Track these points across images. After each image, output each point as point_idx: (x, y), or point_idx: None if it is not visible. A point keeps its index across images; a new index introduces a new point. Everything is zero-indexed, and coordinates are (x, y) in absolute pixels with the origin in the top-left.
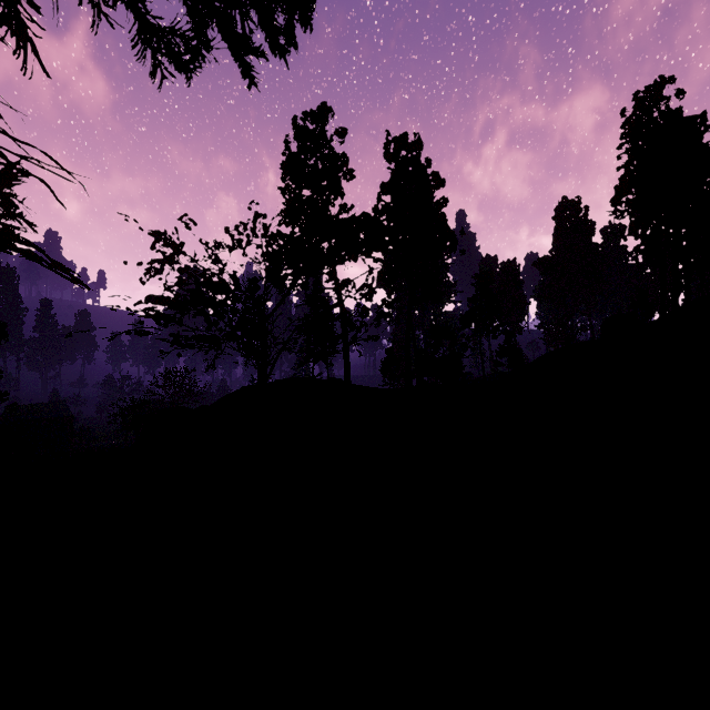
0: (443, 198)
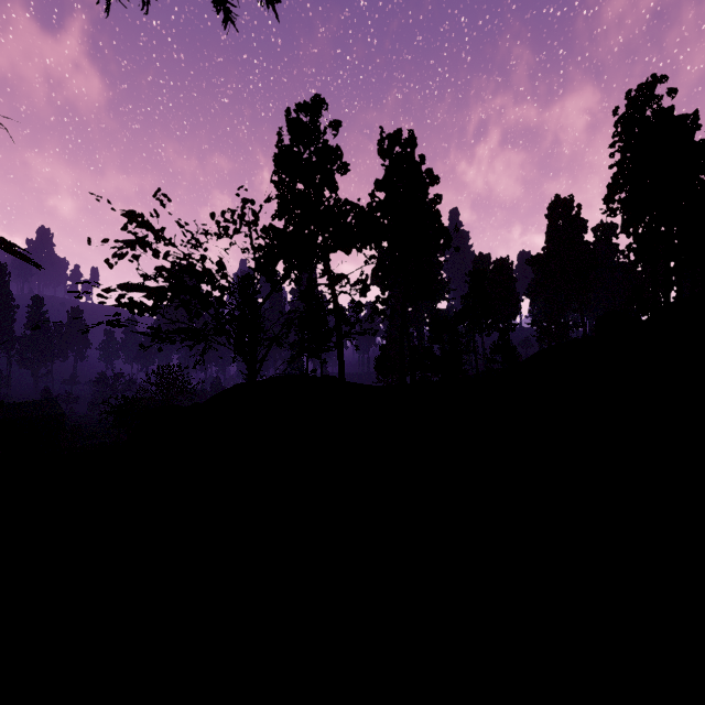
0: (437, 194)
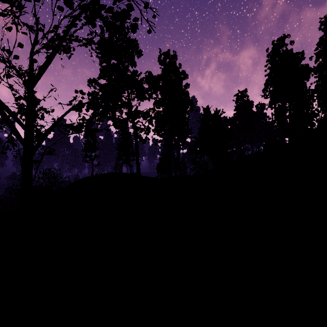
0: (187, 83)
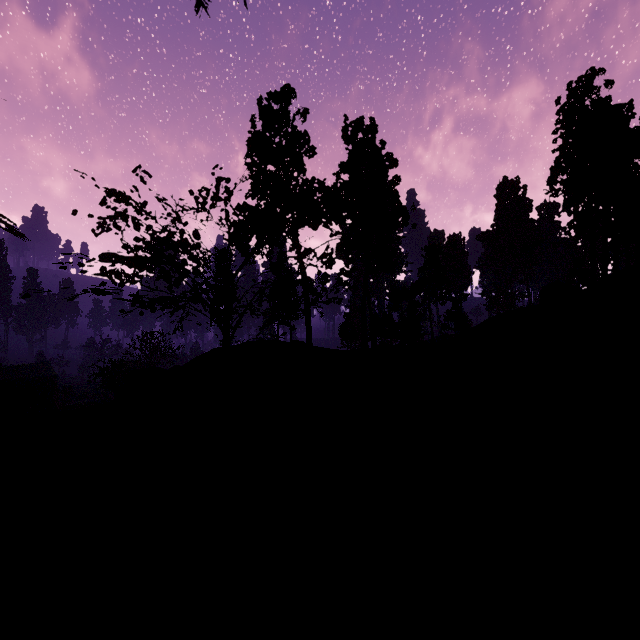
0: (396, 176)
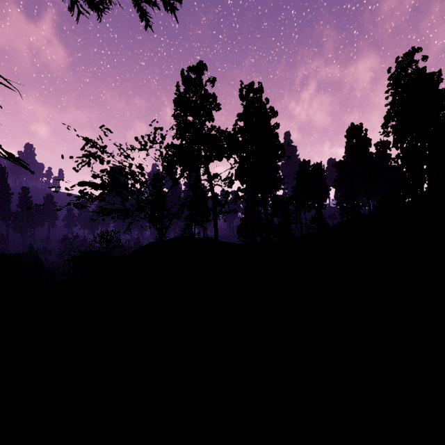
0: (276, 123)
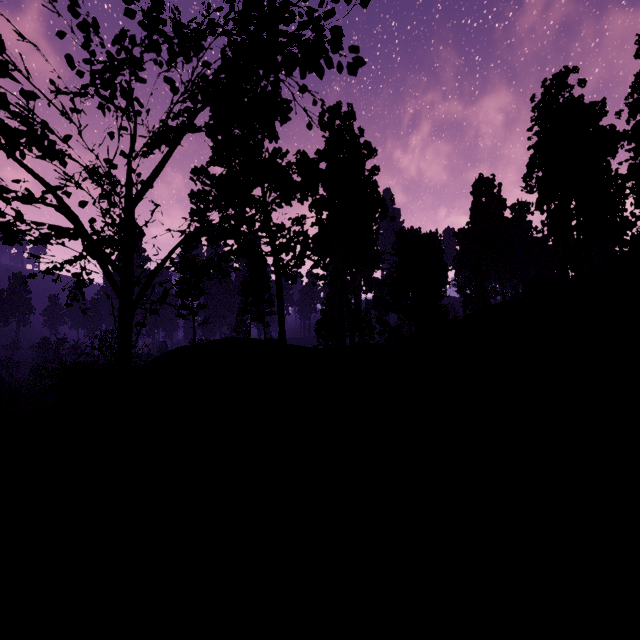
0: (374, 166)
